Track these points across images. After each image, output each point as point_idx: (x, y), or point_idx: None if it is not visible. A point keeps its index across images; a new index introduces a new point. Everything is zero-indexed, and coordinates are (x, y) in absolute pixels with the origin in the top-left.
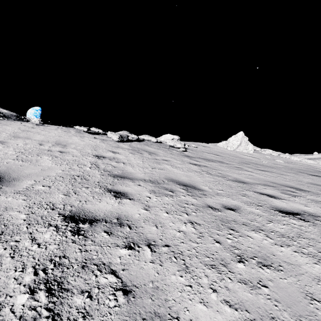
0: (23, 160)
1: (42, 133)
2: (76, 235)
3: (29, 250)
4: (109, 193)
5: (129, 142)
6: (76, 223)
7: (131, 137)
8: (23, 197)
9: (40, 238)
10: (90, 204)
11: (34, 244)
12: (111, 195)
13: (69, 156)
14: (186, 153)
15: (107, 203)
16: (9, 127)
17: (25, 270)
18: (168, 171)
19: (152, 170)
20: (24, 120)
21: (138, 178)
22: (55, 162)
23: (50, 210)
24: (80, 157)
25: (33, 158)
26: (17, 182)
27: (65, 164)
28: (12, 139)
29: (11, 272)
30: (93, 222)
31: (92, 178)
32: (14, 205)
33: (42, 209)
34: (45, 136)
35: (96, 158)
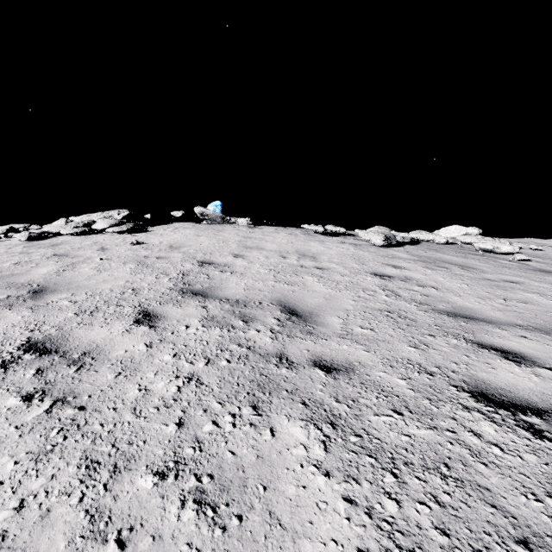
0: (286, 282)
1: (267, 239)
2: (546, 441)
3: (493, 454)
4: (487, 351)
5: (398, 246)
6: (508, 411)
7: (400, 236)
8: (360, 346)
9: (482, 432)
10: (483, 372)
11: (487, 443)
12: (495, 355)
13: (336, 275)
14: (535, 265)
15: (511, 373)
16: (226, 233)
17: (542, 500)
18: (545, 306)
19: (507, 304)
20: (230, 222)
21: (500, 320)
22: (329, 286)
23: (427, 375)
24: (353, 276)
25: (295, 280)
26: (320, 318)
27: (344, 289)
28: (246, 251)
29: (520, 496)
30: (539, 414)
31: (415, 316)
32: (364, 359)
33: (414, 373)
34: (275, 243)
35: (377, 278)
